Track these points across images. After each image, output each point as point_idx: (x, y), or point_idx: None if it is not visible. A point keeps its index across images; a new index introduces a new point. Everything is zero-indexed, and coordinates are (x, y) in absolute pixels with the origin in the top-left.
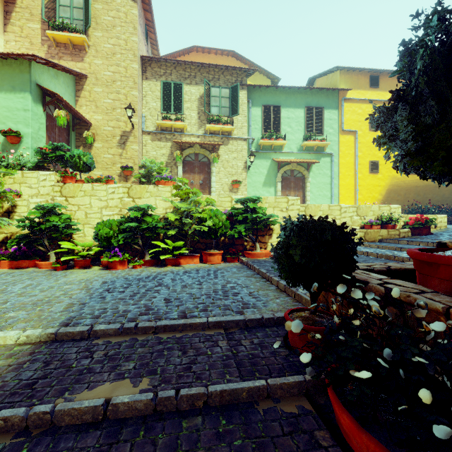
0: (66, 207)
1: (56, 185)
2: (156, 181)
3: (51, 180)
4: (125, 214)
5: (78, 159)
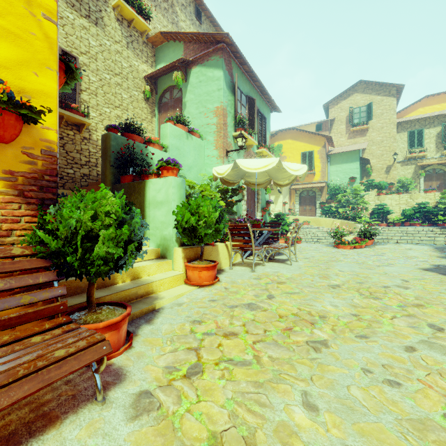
0: (387, 204)
1: (375, 196)
2: (425, 191)
3: (373, 195)
4: (411, 206)
5: (383, 185)
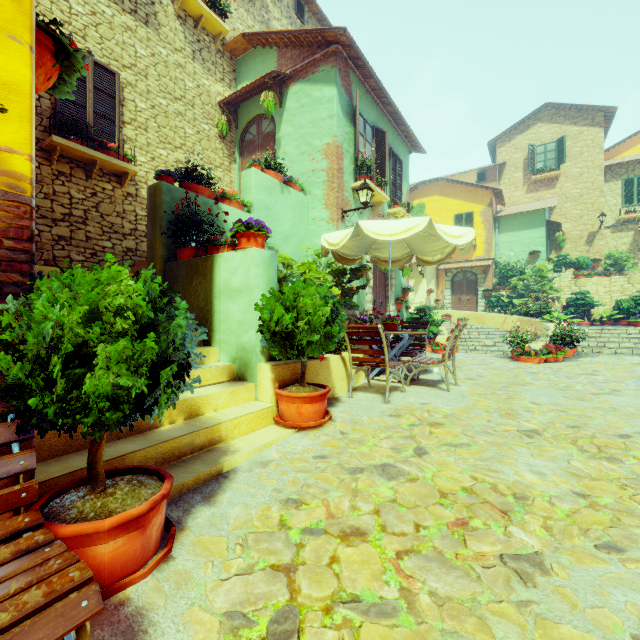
0: (590, 292)
1: (571, 280)
2: None
3: (568, 277)
4: (630, 295)
5: (583, 263)
